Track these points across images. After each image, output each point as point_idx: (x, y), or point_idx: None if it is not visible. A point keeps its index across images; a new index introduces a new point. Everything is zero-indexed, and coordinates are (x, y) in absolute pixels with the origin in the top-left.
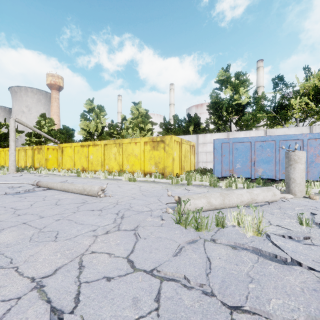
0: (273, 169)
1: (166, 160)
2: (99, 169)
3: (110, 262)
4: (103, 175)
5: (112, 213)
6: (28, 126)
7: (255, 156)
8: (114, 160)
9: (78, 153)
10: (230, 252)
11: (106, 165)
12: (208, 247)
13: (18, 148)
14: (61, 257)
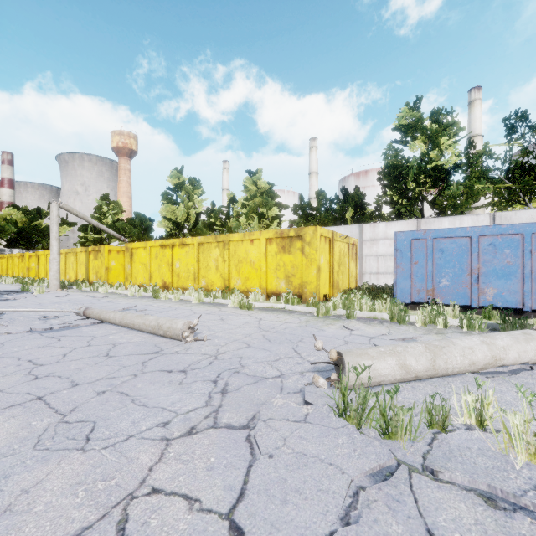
0: (519, 289)
1: (306, 271)
2: (190, 285)
3: (188, 530)
4: (196, 296)
5: (205, 380)
6: (78, 215)
7: (480, 263)
8: (215, 270)
9: (156, 258)
10: (484, 516)
11: (202, 278)
12: (423, 493)
13: (65, 250)
14: (84, 501)
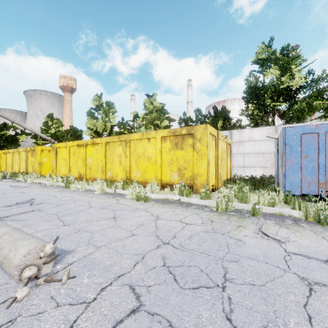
0: None
1: (197, 165)
2: (99, 176)
3: None
4: (99, 187)
5: None
6: (15, 122)
7: None
8: (119, 164)
9: (74, 155)
10: None
11: (108, 171)
12: None
13: (12, 150)
14: None
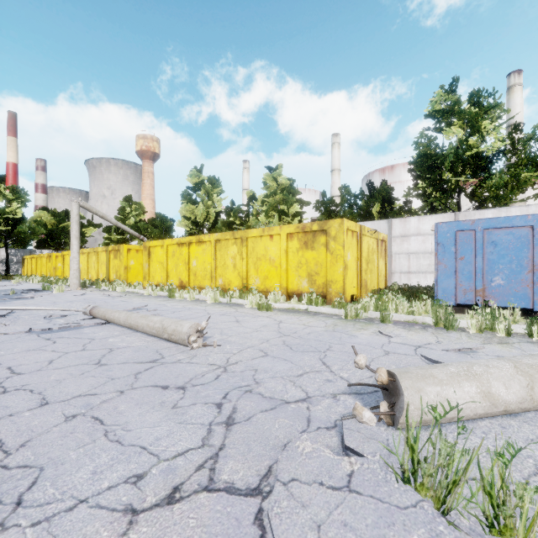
0: None
1: (331, 269)
2: (207, 284)
3: None
4: (212, 296)
5: (206, 403)
6: (98, 214)
7: None
8: (233, 268)
9: (173, 256)
10: None
11: (219, 277)
12: None
13: (87, 250)
14: None
